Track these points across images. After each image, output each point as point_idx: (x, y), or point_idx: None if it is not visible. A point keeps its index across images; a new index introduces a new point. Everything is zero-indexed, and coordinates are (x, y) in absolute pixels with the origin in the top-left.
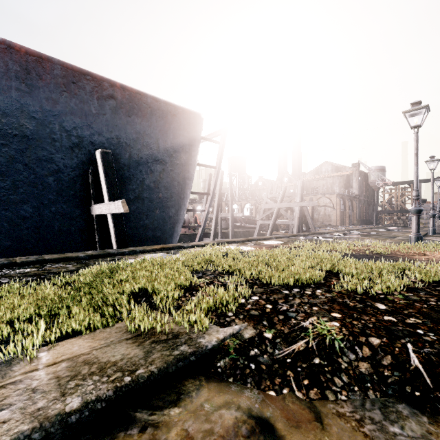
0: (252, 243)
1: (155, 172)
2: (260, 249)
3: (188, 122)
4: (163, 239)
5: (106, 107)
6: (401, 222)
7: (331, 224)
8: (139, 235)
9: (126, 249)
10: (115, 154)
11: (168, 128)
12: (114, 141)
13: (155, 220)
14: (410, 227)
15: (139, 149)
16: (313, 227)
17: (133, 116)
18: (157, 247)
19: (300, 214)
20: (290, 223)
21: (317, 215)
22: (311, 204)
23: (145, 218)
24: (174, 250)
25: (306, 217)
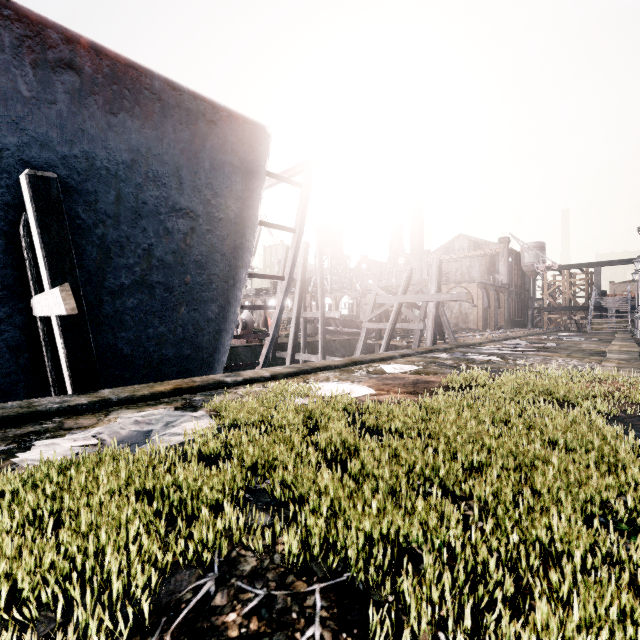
0: (363, 370)
1: (176, 233)
2: (389, 395)
3: (241, 139)
4: (198, 361)
5: (56, 87)
6: (574, 324)
7: (470, 327)
8: (147, 355)
9: (91, 395)
10: (83, 191)
11: (199, 146)
12: (80, 164)
13: (179, 326)
14: (590, 333)
15: (139, 185)
16: (452, 334)
17: (121, 114)
18: (167, 386)
19: (436, 313)
20: (415, 327)
21: (449, 314)
22: (456, 297)
23: (158, 322)
24: (204, 393)
25: (441, 318)
